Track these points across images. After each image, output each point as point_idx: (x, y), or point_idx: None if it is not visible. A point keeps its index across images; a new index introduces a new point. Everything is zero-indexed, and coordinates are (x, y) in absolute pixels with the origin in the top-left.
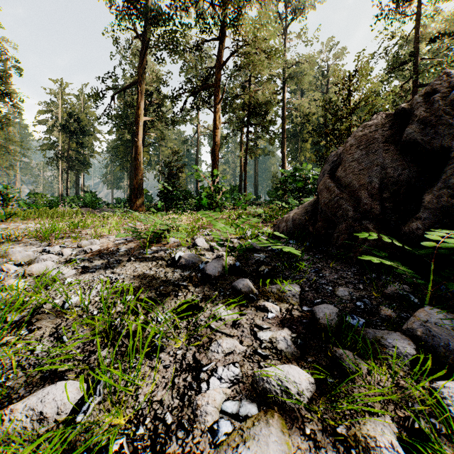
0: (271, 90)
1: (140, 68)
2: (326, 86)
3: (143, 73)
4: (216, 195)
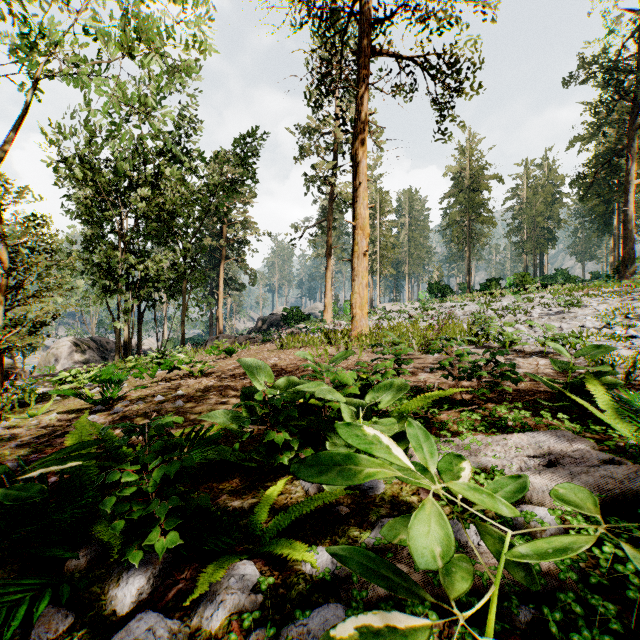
0: None
1: (630, 131)
2: None
3: (634, 134)
4: None
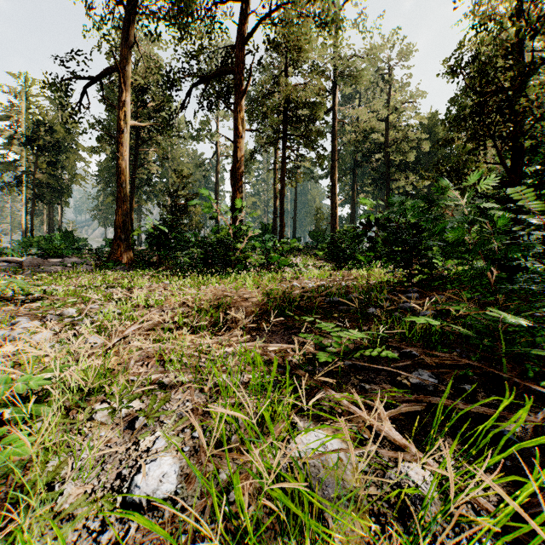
0: (320, 87)
1: (126, 47)
2: (388, 94)
3: (130, 55)
4: (236, 243)
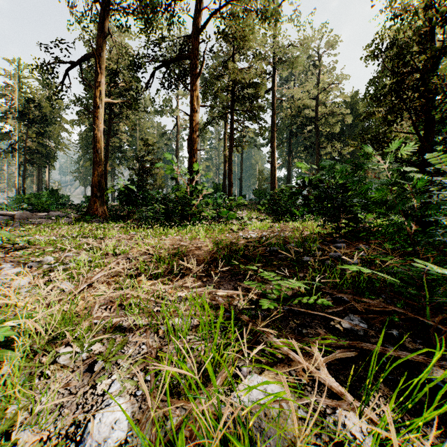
0: (261, 71)
1: (101, 37)
2: (317, 76)
3: (105, 44)
4: (192, 199)
